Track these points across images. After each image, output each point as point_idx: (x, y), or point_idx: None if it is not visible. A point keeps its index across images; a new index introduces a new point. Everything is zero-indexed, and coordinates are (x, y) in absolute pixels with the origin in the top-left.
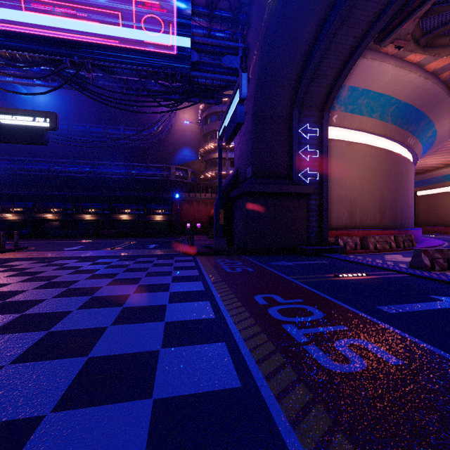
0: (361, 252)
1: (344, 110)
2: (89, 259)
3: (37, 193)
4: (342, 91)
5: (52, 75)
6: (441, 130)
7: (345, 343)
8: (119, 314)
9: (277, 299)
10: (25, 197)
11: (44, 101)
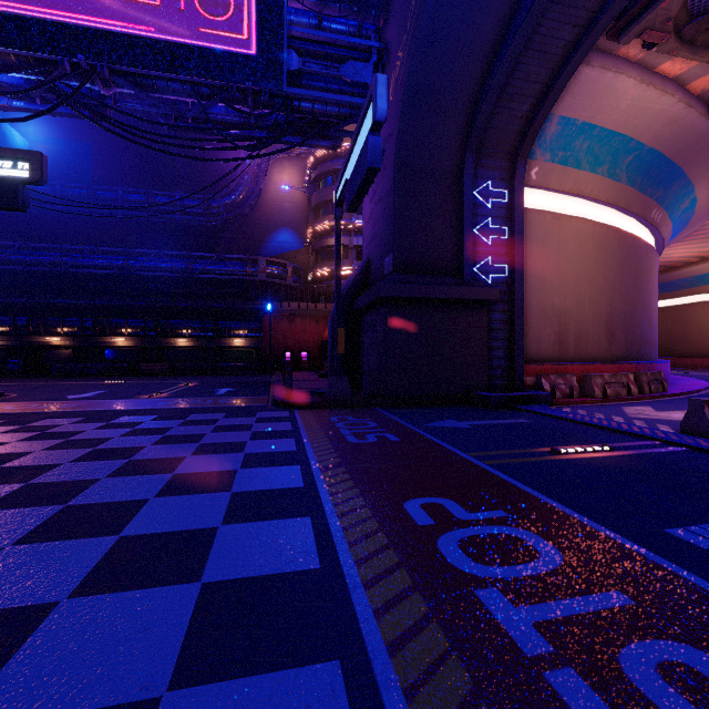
0: (581, 402)
1: (551, 160)
2: (102, 417)
3: (32, 300)
4: (548, 125)
5: (39, 88)
6: (704, 198)
7: (647, 659)
8: (101, 559)
9: (452, 509)
10: (14, 308)
11: (50, 151)
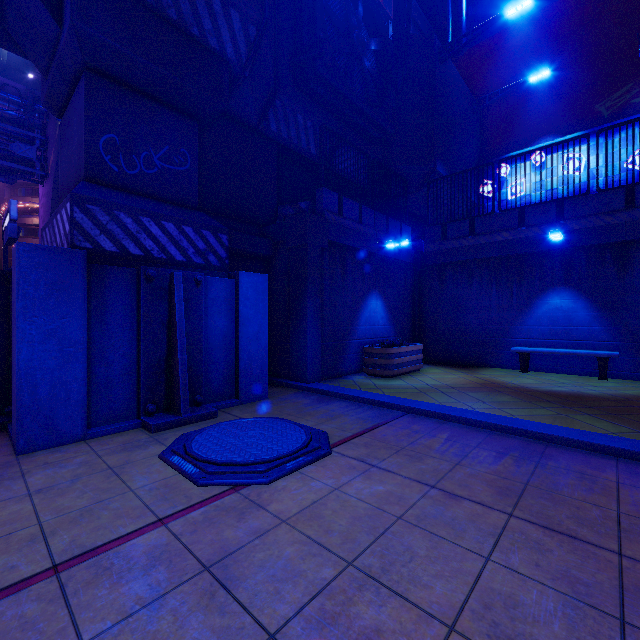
0: None
1: None
2: None
3: None
4: None
5: None
6: None
7: None
8: None
9: None
10: None
11: None
